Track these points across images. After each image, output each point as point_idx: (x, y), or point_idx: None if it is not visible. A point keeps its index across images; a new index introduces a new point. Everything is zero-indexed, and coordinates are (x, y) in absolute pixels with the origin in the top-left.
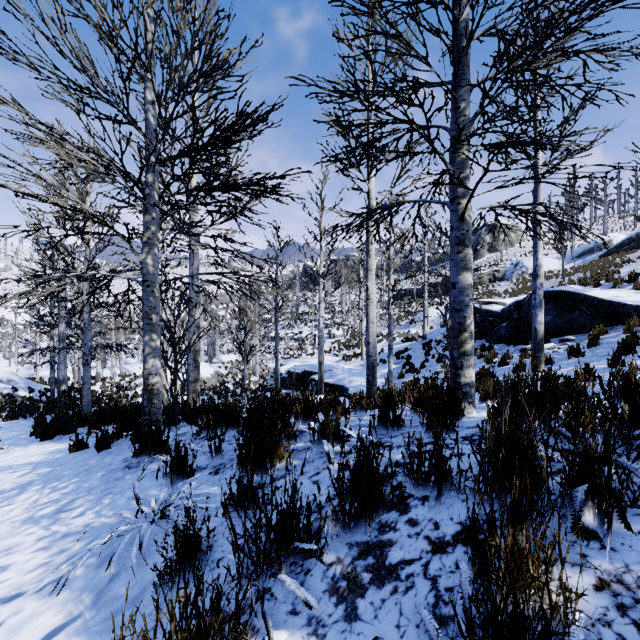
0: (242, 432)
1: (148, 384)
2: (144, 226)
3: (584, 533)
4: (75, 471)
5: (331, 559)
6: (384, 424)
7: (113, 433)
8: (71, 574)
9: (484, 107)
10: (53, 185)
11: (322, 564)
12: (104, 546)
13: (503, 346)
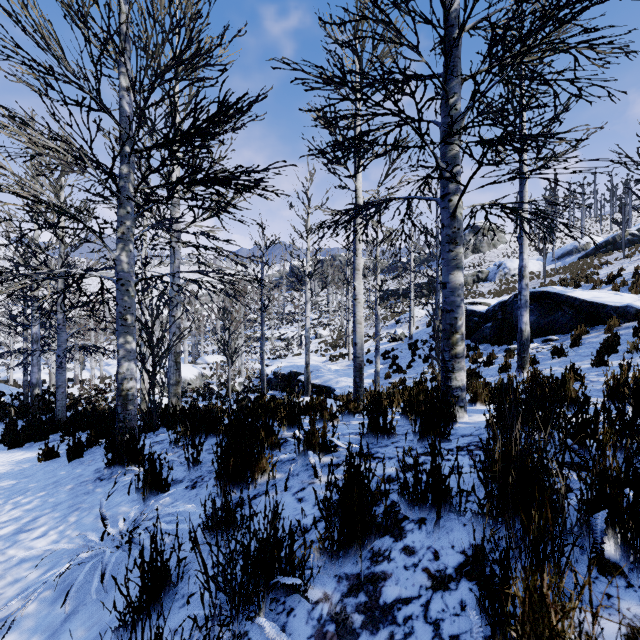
0: (220, 444)
1: (122, 389)
2: (118, 221)
3: (605, 567)
4: (42, 483)
5: (317, 595)
6: (374, 432)
7: (86, 441)
8: (22, 611)
9: (476, 101)
10: (14, 174)
11: (307, 602)
12: (63, 575)
13: (488, 346)
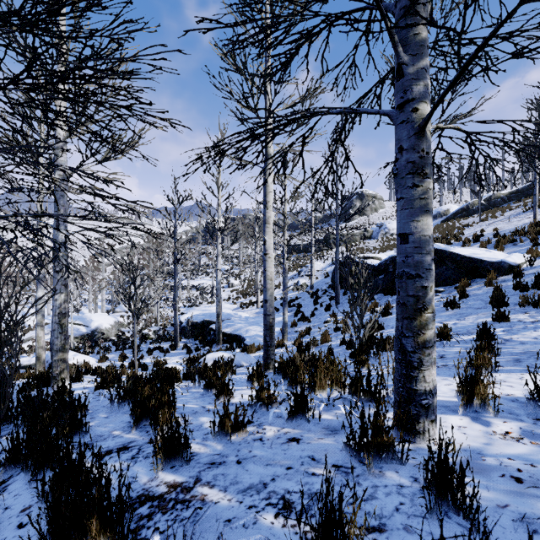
0: None
1: None
2: None
3: None
4: None
5: None
6: None
7: None
8: None
9: None
10: None
11: None
12: None
13: (381, 296)
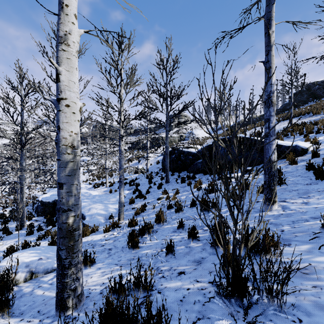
0: None
1: None
2: None
3: None
4: None
5: None
6: None
7: None
8: None
9: None
10: None
11: None
12: None
13: (201, 175)
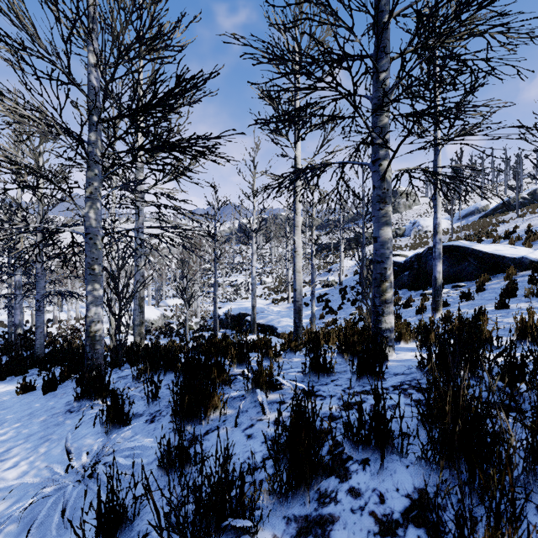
0: (176, 384)
1: (90, 331)
2: (87, 182)
3: None
4: (18, 415)
5: (267, 537)
6: (315, 371)
7: (60, 375)
8: None
9: (403, 77)
10: None
11: None
12: (28, 508)
13: (406, 291)
